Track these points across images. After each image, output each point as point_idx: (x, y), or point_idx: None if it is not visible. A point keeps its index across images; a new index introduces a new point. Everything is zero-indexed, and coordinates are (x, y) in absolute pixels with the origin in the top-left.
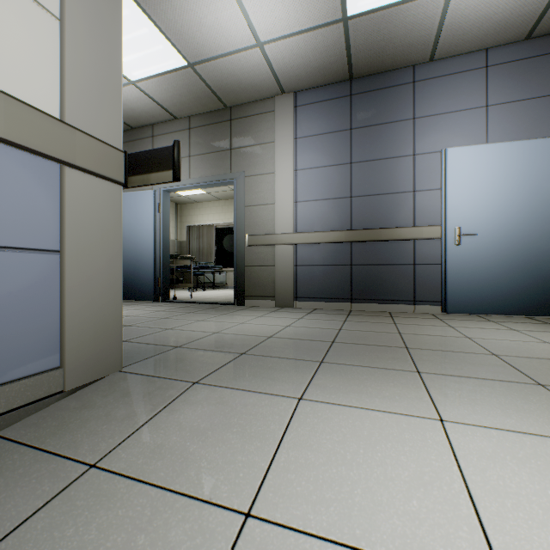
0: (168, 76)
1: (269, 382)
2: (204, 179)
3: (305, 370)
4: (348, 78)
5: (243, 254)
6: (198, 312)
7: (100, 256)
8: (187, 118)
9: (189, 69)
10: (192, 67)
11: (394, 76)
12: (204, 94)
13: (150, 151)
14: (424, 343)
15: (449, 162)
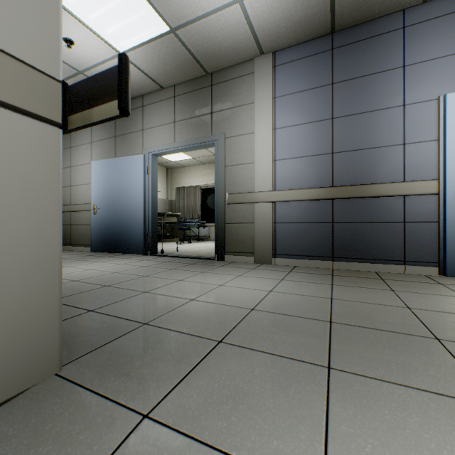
0: (152, 45)
1: (258, 426)
2: (187, 142)
3: (310, 391)
4: (329, 32)
5: (223, 212)
6: (179, 268)
7: (23, 222)
8: (172, 87)
9: (171, 34)
10: (174, 32)
11: (380, 23)
12: (187, 60)
13: (92, 77)
14: (454, 329)
15: (449, 109)
